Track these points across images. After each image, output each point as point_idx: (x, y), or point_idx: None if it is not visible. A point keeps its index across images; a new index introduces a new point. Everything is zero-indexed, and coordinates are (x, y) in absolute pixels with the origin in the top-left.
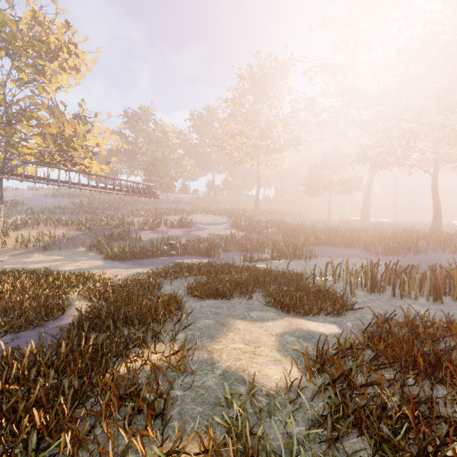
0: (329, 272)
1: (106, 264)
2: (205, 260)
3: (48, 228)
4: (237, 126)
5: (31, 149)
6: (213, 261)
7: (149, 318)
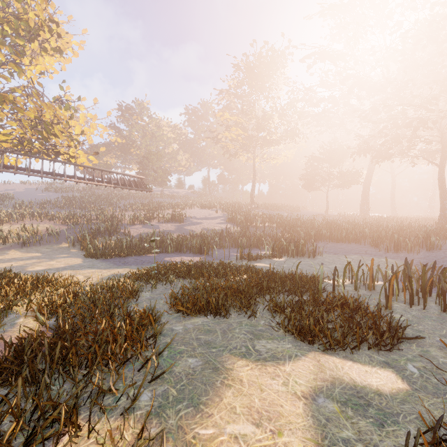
0: (341, 273)
1: (84, 263)
2: (197, 258)
3: (33, 223)
4: (232, 117)
5: (7, 136)
6: (205, 260)
7: (94, 364)
